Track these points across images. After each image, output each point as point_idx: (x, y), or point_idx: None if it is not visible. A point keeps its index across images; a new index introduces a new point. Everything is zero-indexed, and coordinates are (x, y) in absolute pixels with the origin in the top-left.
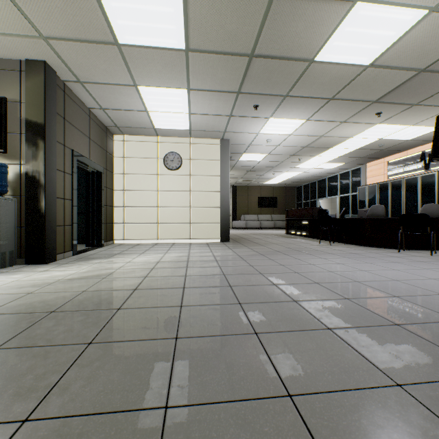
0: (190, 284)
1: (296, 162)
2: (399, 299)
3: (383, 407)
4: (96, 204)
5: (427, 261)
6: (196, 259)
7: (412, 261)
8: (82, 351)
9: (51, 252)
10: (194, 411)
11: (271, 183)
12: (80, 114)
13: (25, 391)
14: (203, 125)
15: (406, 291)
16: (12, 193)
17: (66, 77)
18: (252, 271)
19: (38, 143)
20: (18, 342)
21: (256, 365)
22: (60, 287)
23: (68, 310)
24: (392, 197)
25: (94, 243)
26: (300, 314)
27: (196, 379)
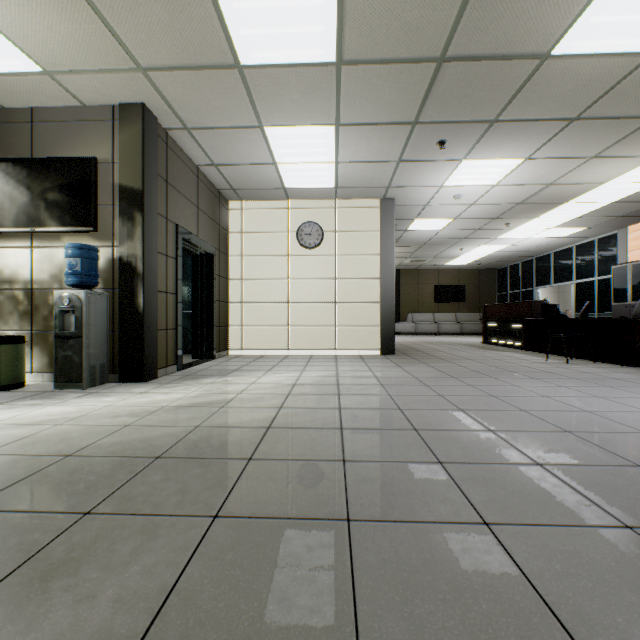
0: (349, 423)
1: (501, 230)
2: None
3: None
4: (206, 299)
5: None
6: (350, 382)
7: None
8: (206, 530)
9: (150, 367)
10: None
11: (456, 264)
12: (186, 175)
13: (129, 595)
14: (355, 178)
15: None
16: (102, 286)
17: (169, 123)
18: (445, 404)
19: (135, 217)
20: (115, 505)
21: (506, 594)
22: (165, 419)
23: (178, 456)
24: None
25: (203, 353)
26: (557, 491)
27: (401, 610)
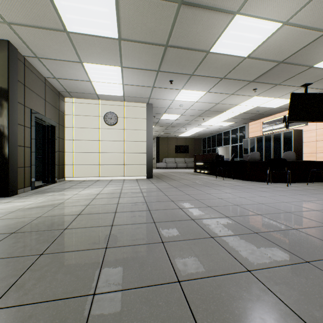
0: (120, 209)
1: (201, 121)
2: (261, 216)
3: (237, 284)
4: (50, 150)
5: (284, 190)
6: (127, 191)
7: (274, 190)
8: (35, 260)
9: (13, 188)
10: (113, 295)
11: (185, 135)
12: (37, 82)
13: None
14: (133, 93)
15: (266, 211)
16: None
17: (25, 53)
18: (166, 199)
19: (3, 104)
20: None
21: (159, 263)
22: (20, 214)
23: (25, 231)
24: (265, 146)
25: (49, 180)
26: (194, 228)
27: (117, 275)
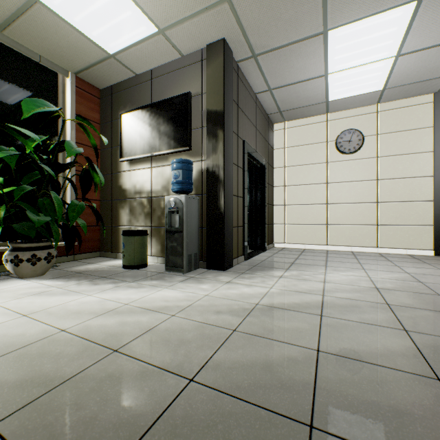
0: None
1: None
2: None
3: None
4: (259, 202)
5: None
6: None
7: None
8: None
9: (228, 257)
10: None
11: None
12: (249, 101)
13: None
14: (412, 72)
15: None
16: (194, 192)
17: (240, 54)
18: None
19: (217, 134)
20: None
21: None
22: (269, 326)
23: (344, 434)
24: None
25: (257, 246)
26: None
27: None
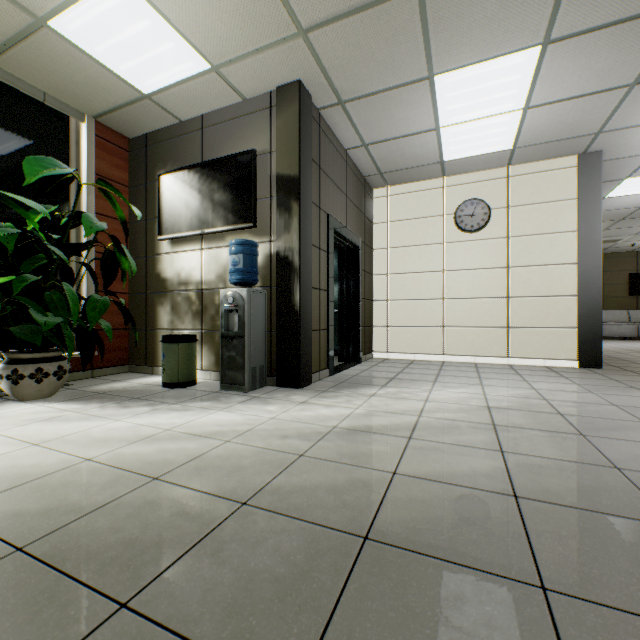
0: None
1: None
2: None
3: None
4: (351, 296)
5: None
6: (577, 411)
7: None
8: None
9: (305, 371)
10: None
11: None
12: (336, 160)
13: None
14: (547, 129)
15: None
16: (260, 284)
17: (322, 100)
18: None
19: (291, 207)
20: None
21: None
22: (344, 450)
23: (397, 542)
24: None
25: (349, 356)
26: None
27: None
